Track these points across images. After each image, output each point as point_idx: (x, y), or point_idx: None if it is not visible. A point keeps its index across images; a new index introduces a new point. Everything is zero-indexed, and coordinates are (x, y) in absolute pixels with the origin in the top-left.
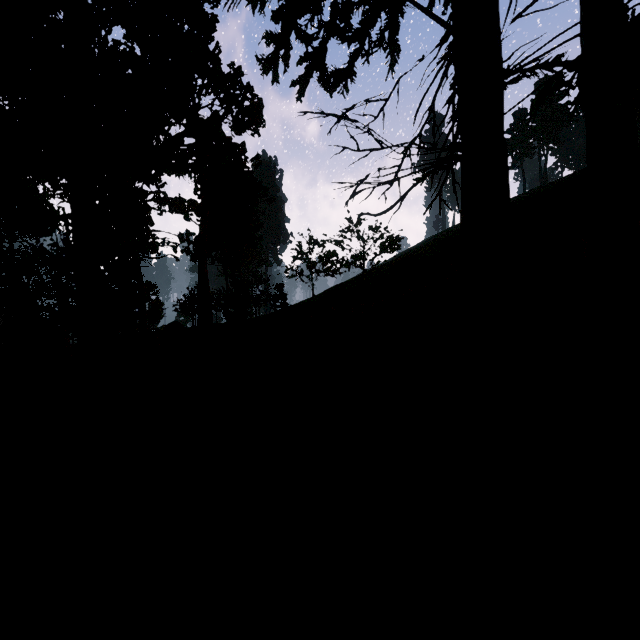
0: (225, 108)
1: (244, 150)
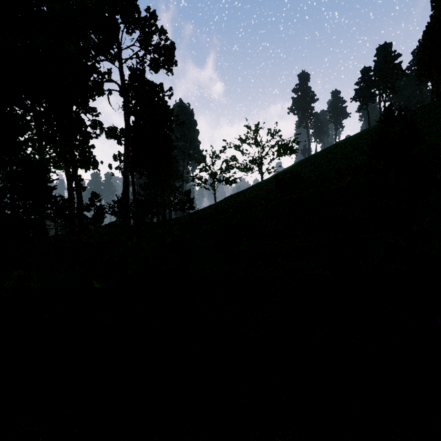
0: (144, 48)
1: (162, 89)
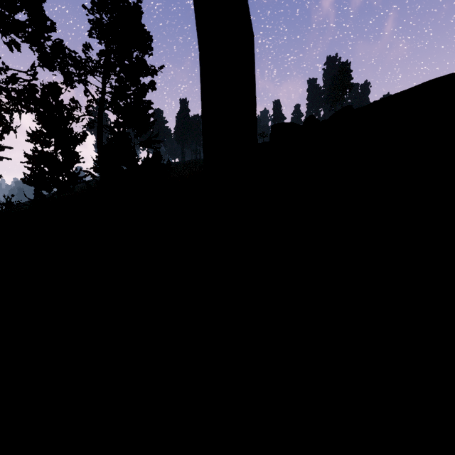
0: None
1: None
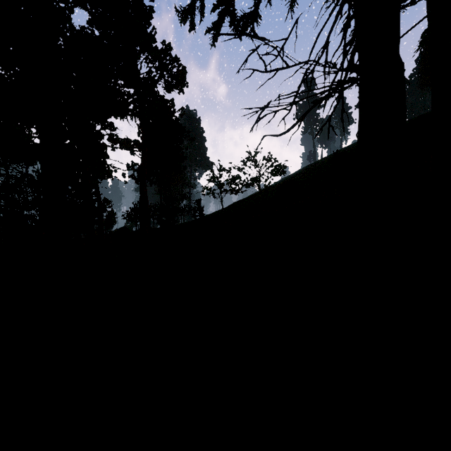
0: (159, 73)
1: (173, 104)
